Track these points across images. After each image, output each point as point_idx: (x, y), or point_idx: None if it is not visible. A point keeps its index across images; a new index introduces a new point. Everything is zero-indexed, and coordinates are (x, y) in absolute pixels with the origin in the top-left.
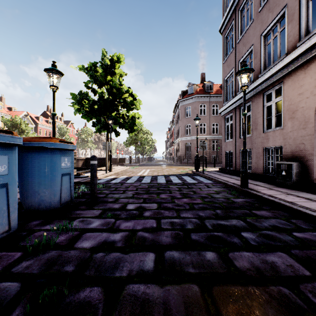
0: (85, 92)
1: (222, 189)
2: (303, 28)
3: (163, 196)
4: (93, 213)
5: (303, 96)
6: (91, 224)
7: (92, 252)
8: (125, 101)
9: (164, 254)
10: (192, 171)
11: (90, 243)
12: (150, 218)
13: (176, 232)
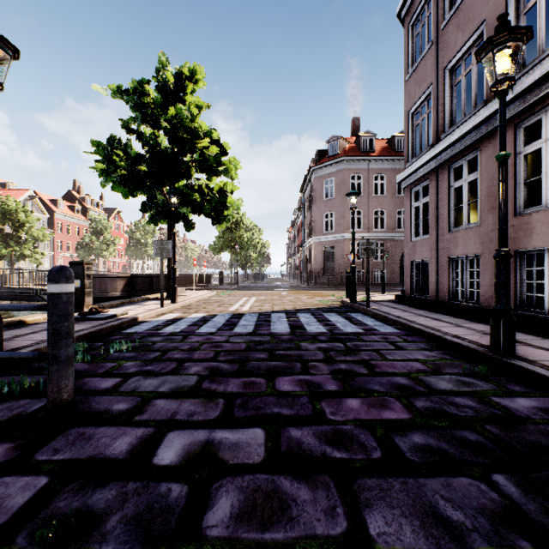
0: None
1: (439, 356)
2: None
3: (285, 384)
4: (0, 500)
5: None
6: None
7: None
8: (204, 158)
9: None
10: (342, 300)
11: None
12: None
13: None
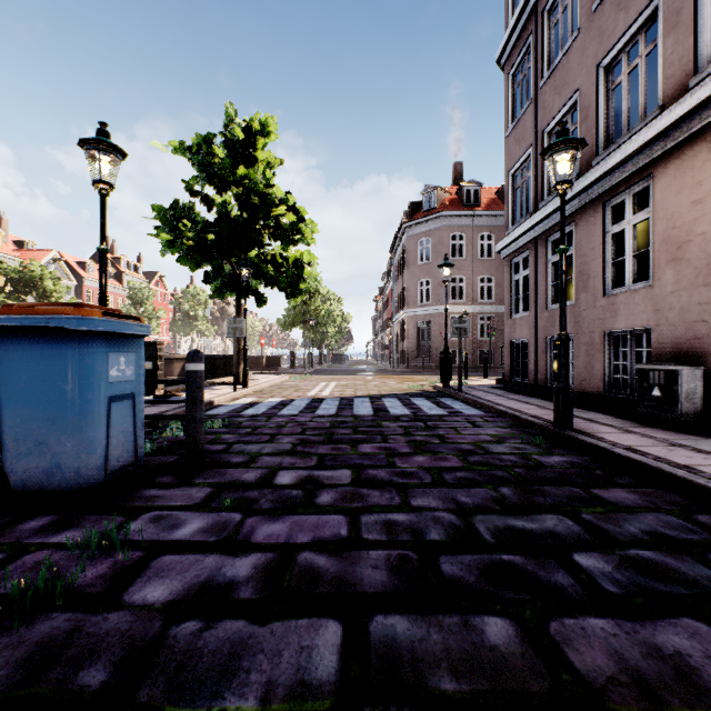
0: (187, 204)
1: (510, 432)
2: (705, 44)
3: (366, 449)
4: (189, 495)
5: (706, 206)
6: (179, 528)
7: (167, 619)
8: (278, 225)
9: (369, 626)
10: (435, 385)
11: (168, 589)
12: (333, 510)
13: (399, 552)
